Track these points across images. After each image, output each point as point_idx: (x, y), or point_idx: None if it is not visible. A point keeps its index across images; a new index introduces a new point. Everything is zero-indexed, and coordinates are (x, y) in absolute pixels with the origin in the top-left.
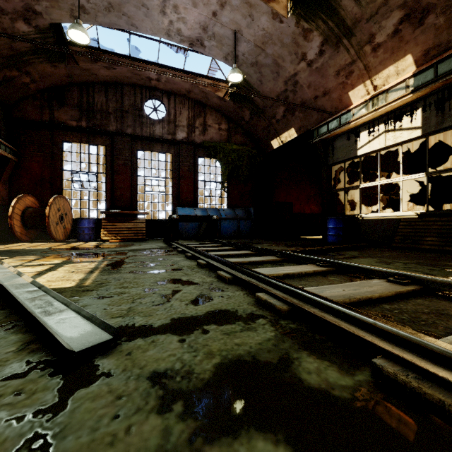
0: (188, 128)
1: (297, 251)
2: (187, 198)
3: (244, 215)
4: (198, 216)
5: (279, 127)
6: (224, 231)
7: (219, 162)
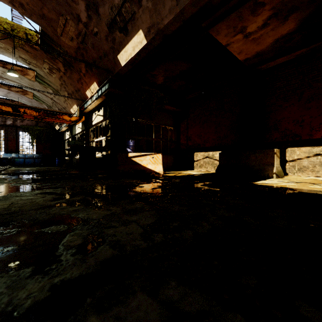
0: (14, 119)
1: (18, 167)
2: (12, 149)
3: (38, 157)
4: (2, 158)
5: (54, 123)
6: (27, 163)
7: (29, 134)
